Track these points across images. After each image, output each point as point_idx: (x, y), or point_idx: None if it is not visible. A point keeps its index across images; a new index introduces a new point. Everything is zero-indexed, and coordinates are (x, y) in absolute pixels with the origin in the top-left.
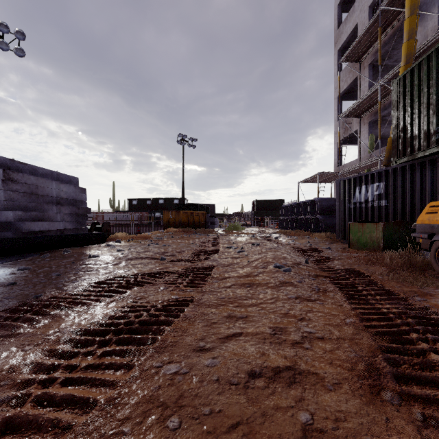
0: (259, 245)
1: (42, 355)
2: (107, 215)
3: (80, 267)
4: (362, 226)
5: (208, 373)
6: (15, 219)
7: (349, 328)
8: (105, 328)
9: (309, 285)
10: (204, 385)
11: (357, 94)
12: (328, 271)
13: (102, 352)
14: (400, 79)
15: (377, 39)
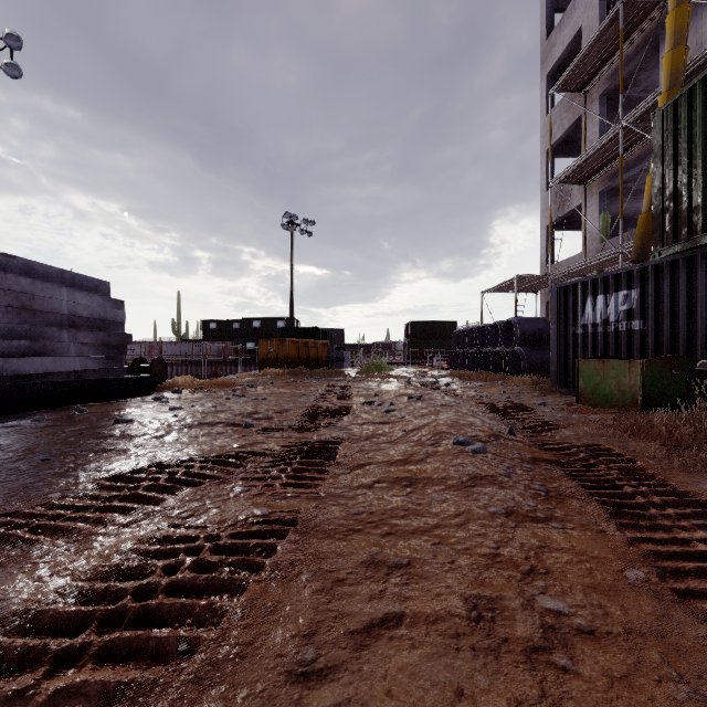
0: (422, 400)
1: None
2: (167, 347)
3: (93, 442)
4: (602, 366)
5: None
6: None
7: (641, 597)
8: (82, 610)
9: (527, 483)
10: None
11: (578, 146)
12: (553, 449)
13: (51, 694)
14: (667, 109)
15: (615, 52)
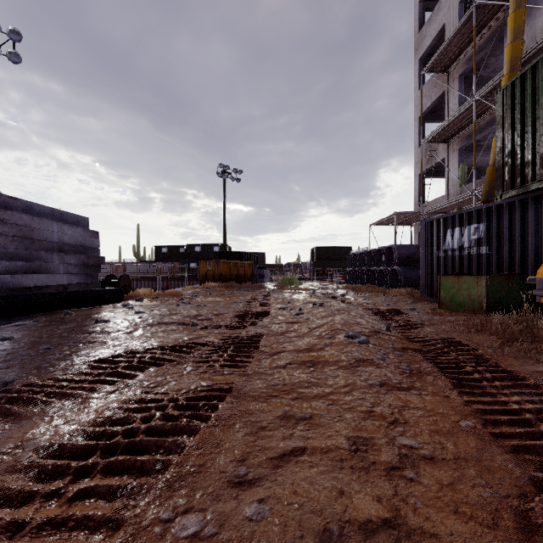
0: (323, 306)
1: None
2: (129, 266)
3: (81, 336)
4: (458, 281)
5: (251, 536)
6: (0, 271)
7: (469, 438)
8: (90, 443)
9: (396, 364)
10: None
11: (443, 114)
12: (418, 342)
13: (76, 492)
14: (506, 88)
15: (470, 43)
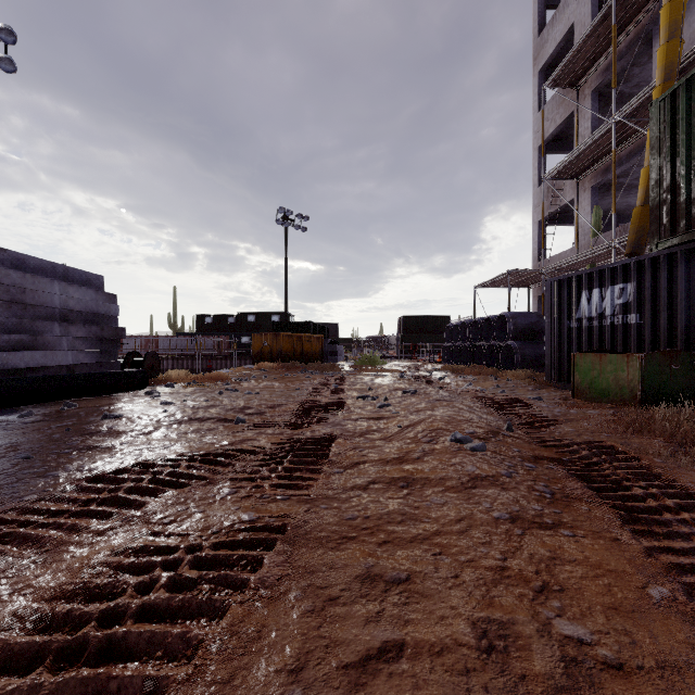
0: (416, 394)
1: None
2: (163, 341)
3: (78, 439)
4: (600, 360)
5: None
6: None
7: (670, 620)
8: (37, 641)
9: (530, 483)
10: None
11: (570, 142)
12: (553, 447)
13: None
14: (665, 100)
15: (607, 48)
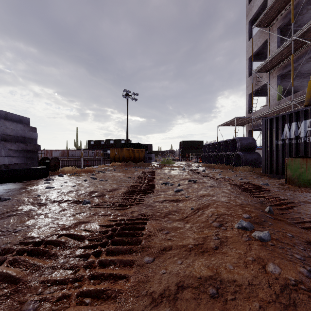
0: (197, 182)
1: None
2: (71, 152)
3: None
4: (306, 162)
5: None
6: None
7: None
8: None
9: None
10: None
11: (263, 56)
12: (310, 228)
13: None
14: None
15: (286, 5)
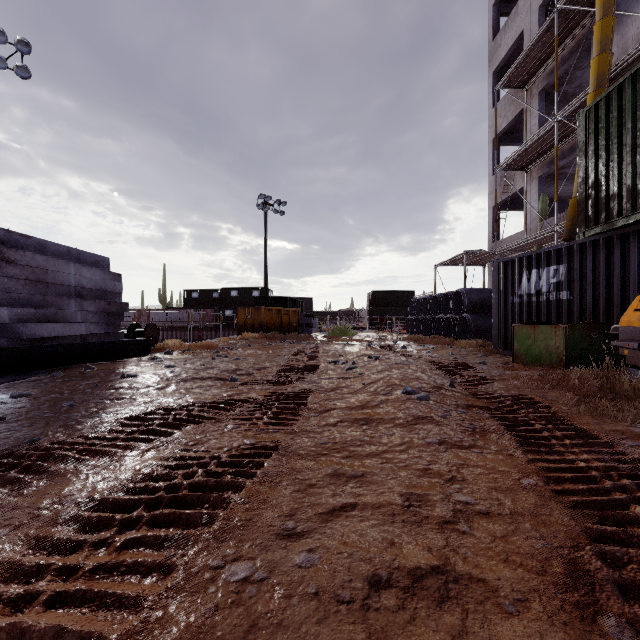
0: (379, 359)
1: (24, 546)
2: (154, 314)
3: (107, 392)
4: (533, 330)
5: (301, 580)
6: (12, 319)
7: (528, 494)
8: (132, 498)
9: (459, 422)
10: (294, 603)
11: (521, 135)
12: (485, 398)
13: (124, 542)
14: (590, 110)
15: (552, 54)
